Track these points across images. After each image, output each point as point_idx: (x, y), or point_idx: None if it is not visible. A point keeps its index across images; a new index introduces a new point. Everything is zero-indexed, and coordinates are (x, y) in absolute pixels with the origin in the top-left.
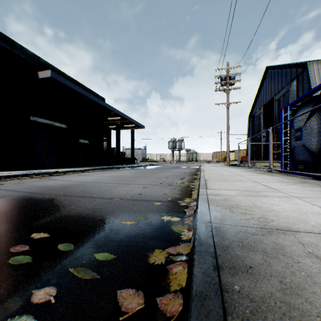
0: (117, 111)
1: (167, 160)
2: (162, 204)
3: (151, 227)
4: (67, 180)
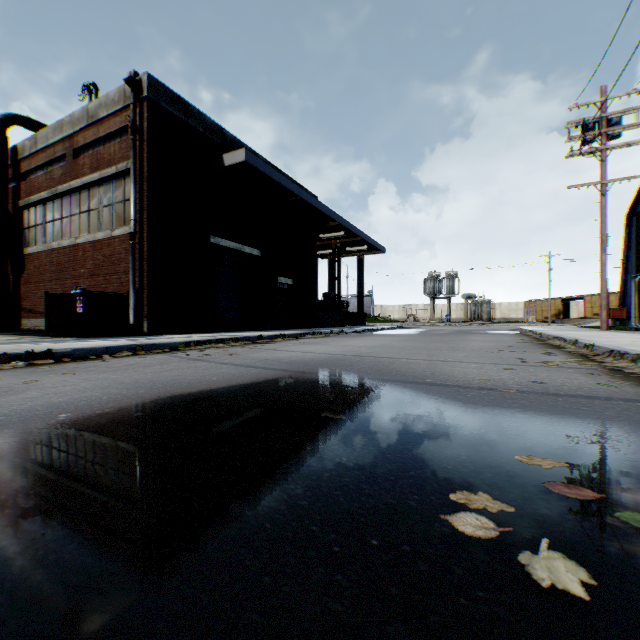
0: (341, 219)
1: (421, 319)
2: None
3: None
4: (301, 351)
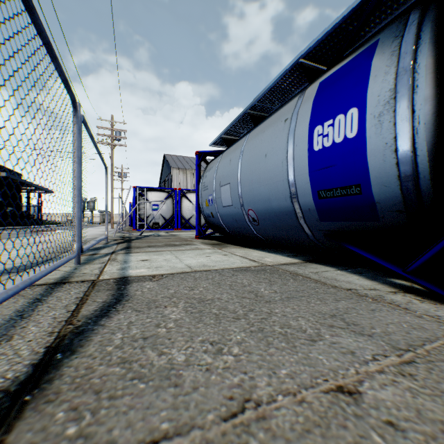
0: (36, 184)
1: None
2: None
3: None
4: None
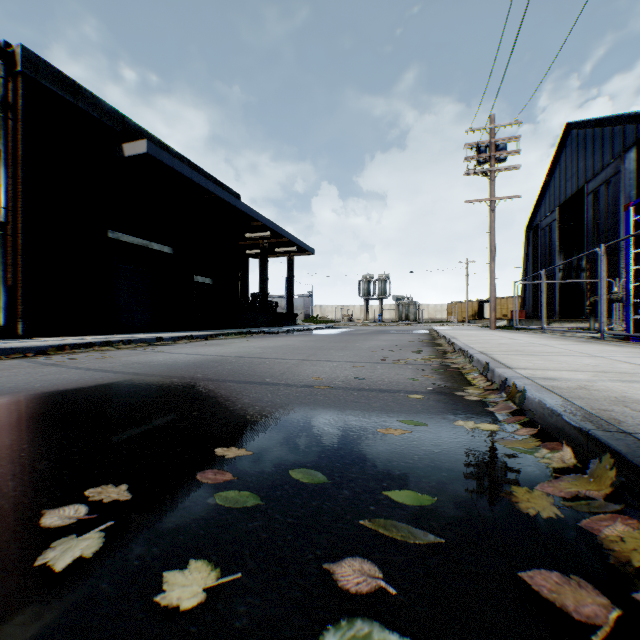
0: (265, 219)
1: (355, 319)
2: (426, 399)
3: (449, 442)
4: (188, 353)
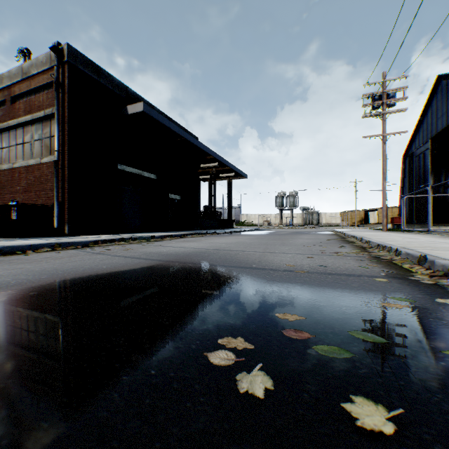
0: (215, 154)
1: (273, 224)
2: (388, 281)
3: (445, 314)
4: (179, 246)
